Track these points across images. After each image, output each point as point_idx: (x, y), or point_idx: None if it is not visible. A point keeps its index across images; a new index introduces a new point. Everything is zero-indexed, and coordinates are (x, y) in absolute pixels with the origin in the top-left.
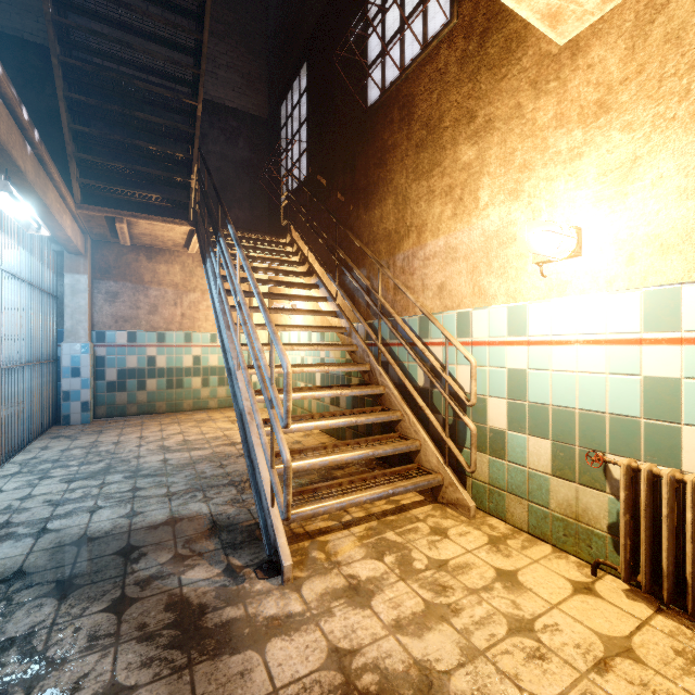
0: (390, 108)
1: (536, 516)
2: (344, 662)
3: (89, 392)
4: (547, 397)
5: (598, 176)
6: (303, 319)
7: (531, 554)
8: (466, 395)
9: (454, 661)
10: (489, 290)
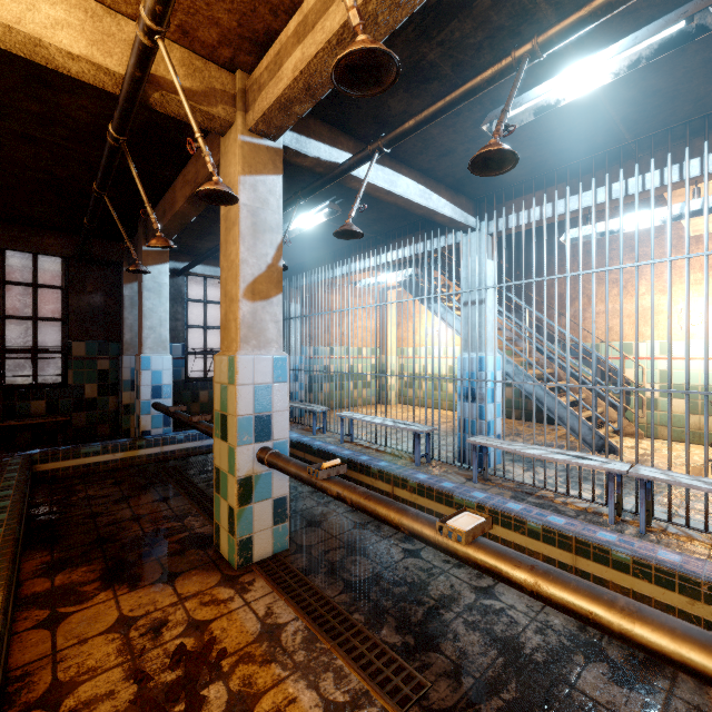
0: (561, 224)
1: (677, 432)
2: (674, 464)
3: (303, 393)
4: (683, 382)
5: (709, 294)
6: (451, 339)
7: (683, 445)
8: (630, 383)
9: (702, 462)
10: (645, 333)
